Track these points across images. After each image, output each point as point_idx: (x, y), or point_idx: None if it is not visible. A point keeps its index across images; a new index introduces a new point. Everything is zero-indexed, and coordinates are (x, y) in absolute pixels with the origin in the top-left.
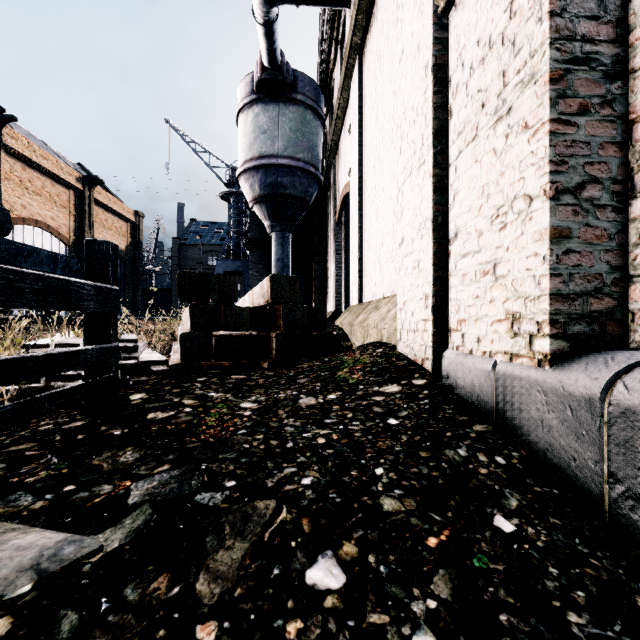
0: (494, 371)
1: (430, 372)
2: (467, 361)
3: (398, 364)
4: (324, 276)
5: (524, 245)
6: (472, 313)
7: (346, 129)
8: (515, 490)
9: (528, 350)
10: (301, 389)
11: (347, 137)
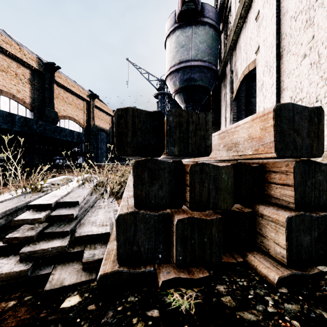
0: None
1: None
2: None
3: None
4: None
5: None
6: None
7: (248, 23)
8: None
9: None
10: None
11: (250, 28)
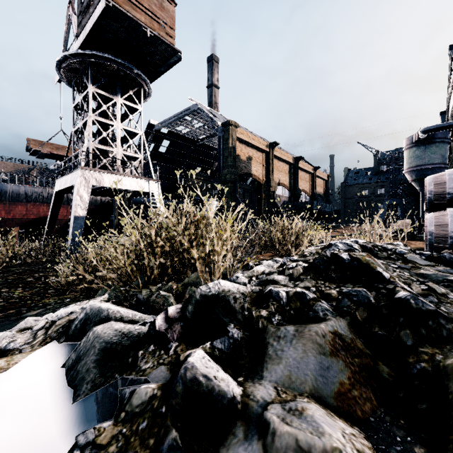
0: None
1: None
2: None
3: None
4: None
5: None
6: None
7: None
8: None
9: None
10: None
11: None
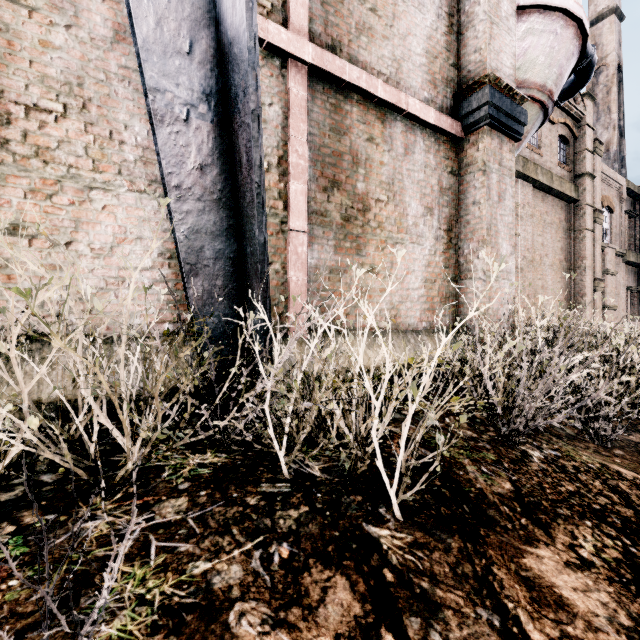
0: None
1: None
2: None
3: None
4: None
5: None
6: None
7: None
8: None
9: None
10: None
11: None
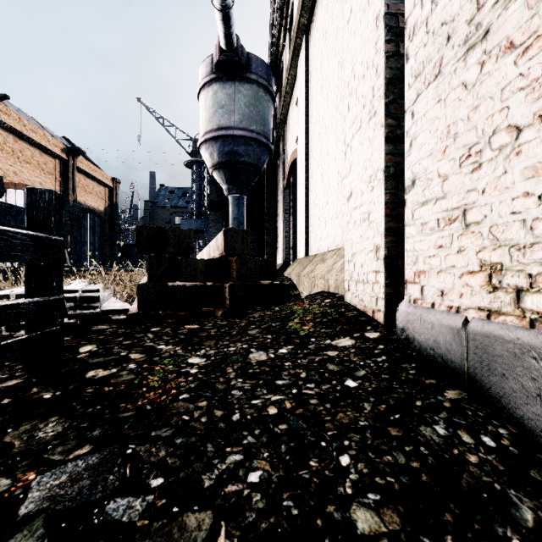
0: (465, 329)
1: (382, 324)
2: (428, 316)
3: (348, 315)
4: (274, 233)
5: (508, 185)
6: (434, 264)
7: (294, 103)
8: (522, 491)
9: (515, 307)
10: (252, 342)
11: (295, 110)
